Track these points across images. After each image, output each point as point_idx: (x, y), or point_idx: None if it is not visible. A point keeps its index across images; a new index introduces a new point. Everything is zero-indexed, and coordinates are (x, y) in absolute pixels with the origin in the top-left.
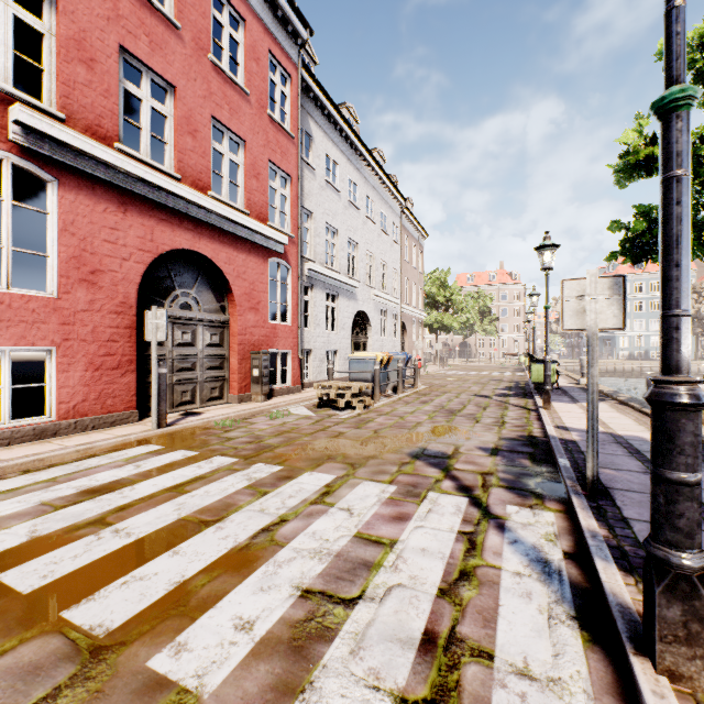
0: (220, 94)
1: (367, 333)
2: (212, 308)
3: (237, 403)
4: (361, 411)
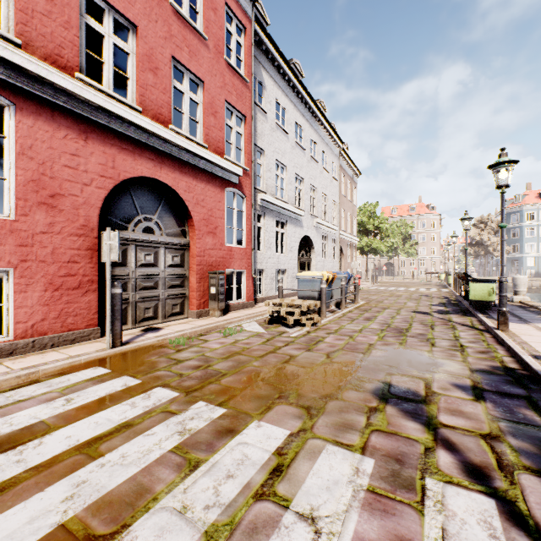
0: (180, 36)
1: (311, 255)
2: (174, 232)
3: (195, 318)
4: (309, 329)
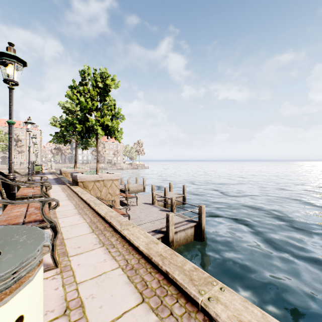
0: None
1: None
2: None
3: None
4: None
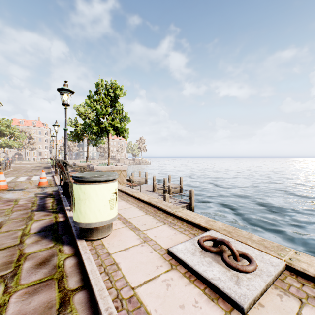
0: None
1: None
2: None
3: None
4: None
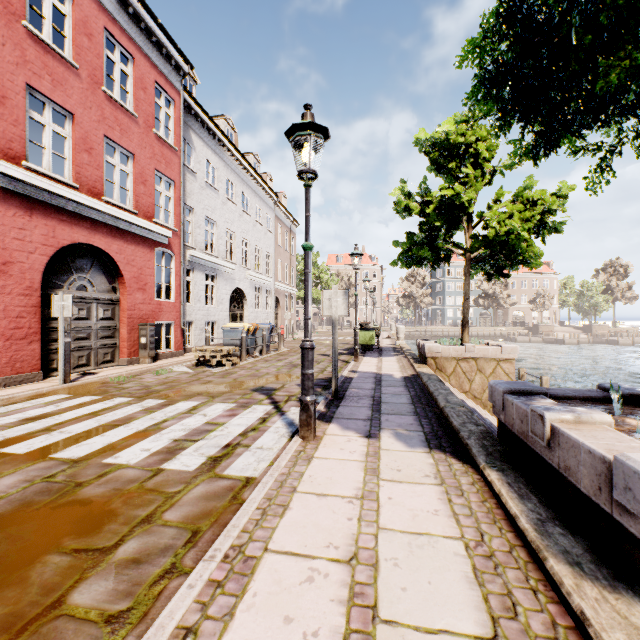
0: (112, 118)
1: (244, 307)
2: (105, 289)
3: (127, 365)
4: (229, 368)
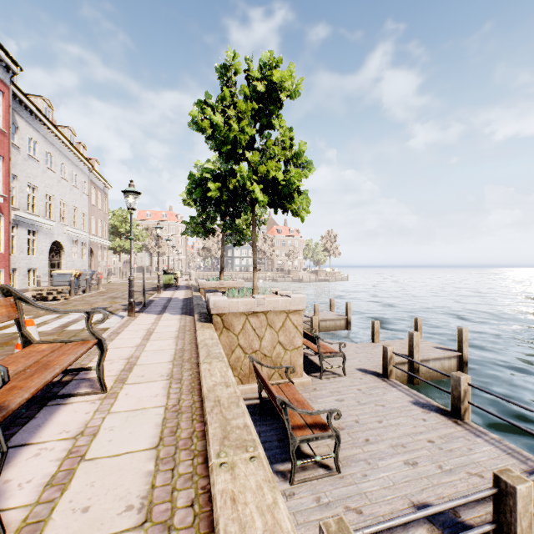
0: None
1: (62, 256)
2: None
3: None
4: (64, 301)
